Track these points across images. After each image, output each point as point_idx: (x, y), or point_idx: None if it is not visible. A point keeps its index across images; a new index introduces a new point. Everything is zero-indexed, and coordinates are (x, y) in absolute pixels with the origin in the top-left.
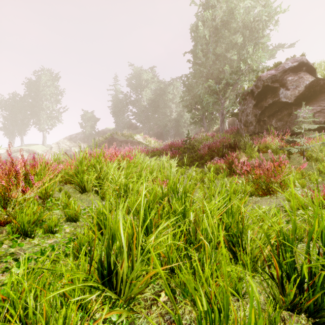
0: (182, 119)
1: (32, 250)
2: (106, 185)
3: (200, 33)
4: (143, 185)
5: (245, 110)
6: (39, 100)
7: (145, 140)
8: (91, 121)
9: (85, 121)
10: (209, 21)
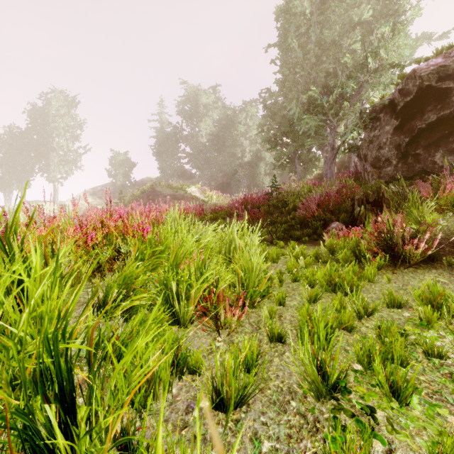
0: (260, 162)
1: None
2: None
3: (295, 8)
4: None
5: (376, 139)
6: (49, 136)
7: (204, 194)
8: (124, 166)
9: (115, 167)
10: None
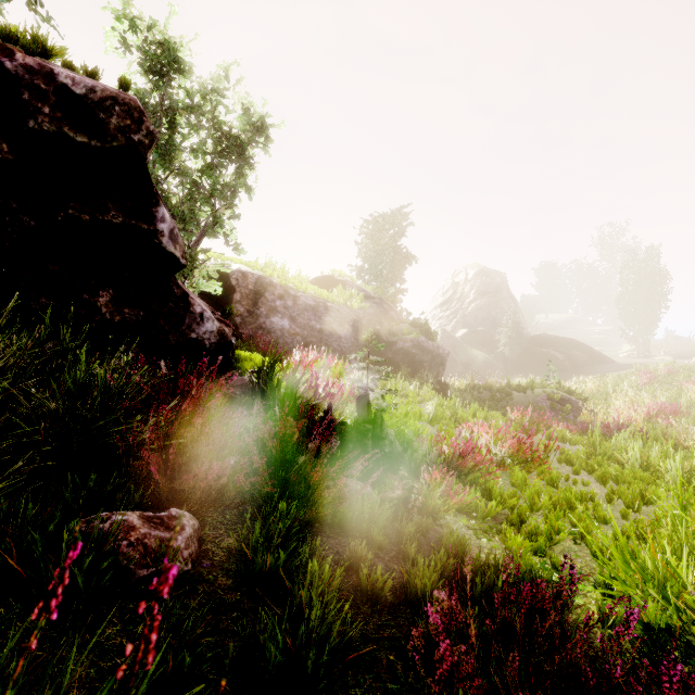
0: None
1: None
2: None
3: None
4: None
5: None
6: None
7: None
8: None
9: None
10: None
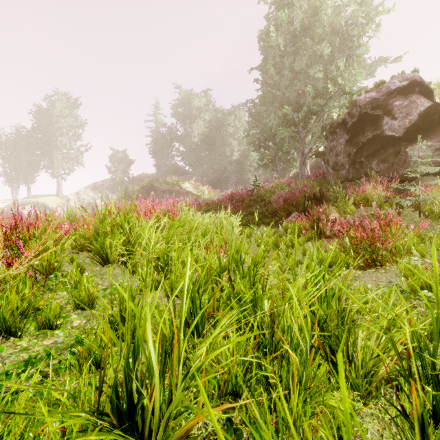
0: (247, 160)
1: (16, 357)
2: (138, 253)
3: (272, 42)
4: (188, 259)
5: (334, 148)
6: (52, 135)
7: (197, 189)
8: (123, 163)
9: (114, 164)
10: (285, 25)
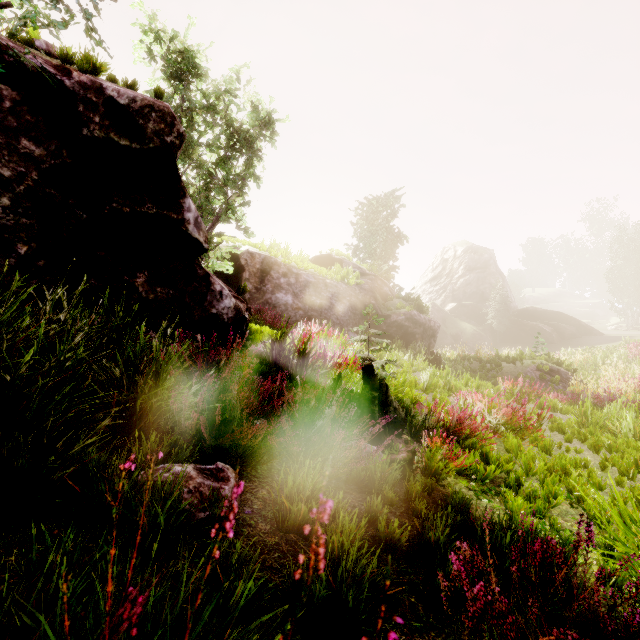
0: None
1: None
2: None
3: None
4: None
5: None
6: None
7: None
8: None
9: None
10: None
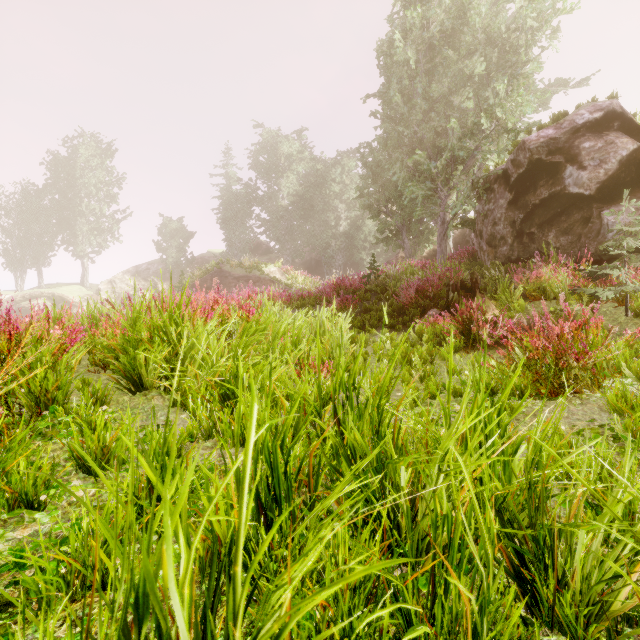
0: (360, 233)
1: None
2: (190, 374)
3: (397, 56)
4: (253, 407)
5: (491, 214)
6: (75, 196)
7: (287, 275)
8: (178, 237)
9: (165, 238)
10: (417, 30)
